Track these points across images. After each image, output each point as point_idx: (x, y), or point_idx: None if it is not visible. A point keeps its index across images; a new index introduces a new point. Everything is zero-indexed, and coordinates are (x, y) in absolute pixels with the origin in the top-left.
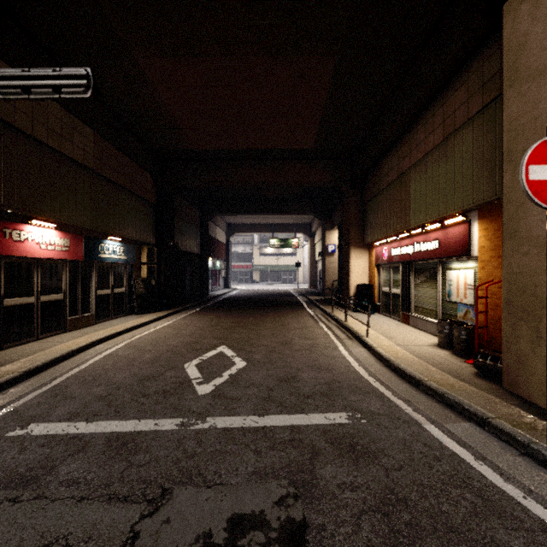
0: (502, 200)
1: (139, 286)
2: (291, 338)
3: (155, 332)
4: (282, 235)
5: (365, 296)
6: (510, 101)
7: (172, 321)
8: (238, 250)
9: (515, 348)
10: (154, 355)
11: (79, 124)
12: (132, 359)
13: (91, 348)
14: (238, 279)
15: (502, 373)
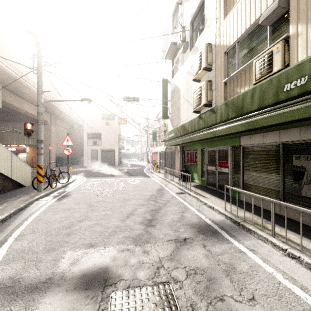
0: None
1: None
2: None
3: None
4: None
5: None
6: None
7: None
8: None
9: None
10: None
11: None
12: None
13: None
14: None
15: None
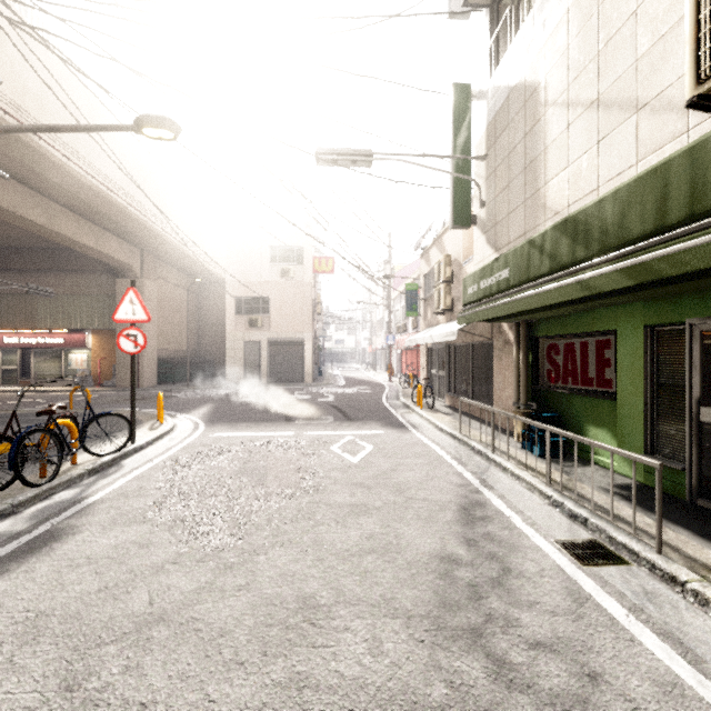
0: (116, 334)
1: None
2: None
3: None
4: None
5: None
6: None
7: None
8: None
9: (121, 376)
10: None
11: None
12: None
13: None
14: None
15: (116, 384)
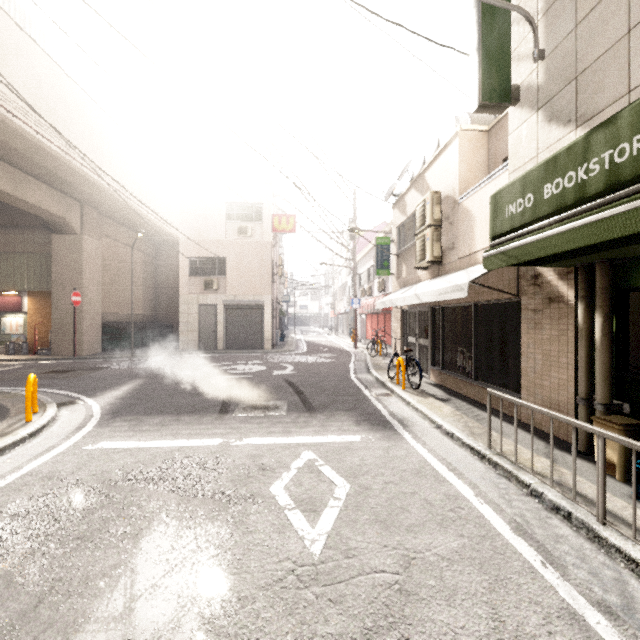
0: (52, 296)
1: None
2: None
3: None
4: None
5: None
6: (55, 267)
7: None
8: None
9: (57, 342)
10: None
11: None
12: None
13: None
14: None
15: (52, 352)
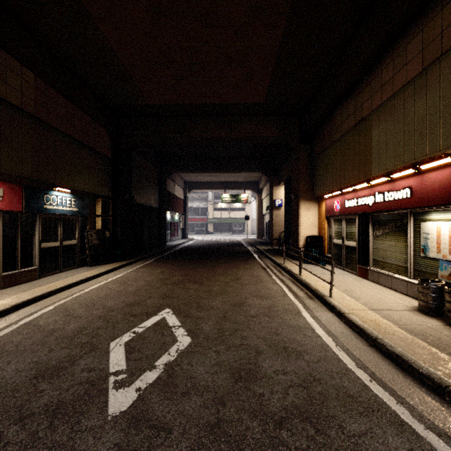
0: None
1: (93, 238)
2: (245, 297)
3: (98, 287)
4: (233, 192)
5: (315, 247)
6: None
7: (122, 274)
8: (195, 205)
9: None
10: (80, 325)
11: (15, 63)
12: (50, 331)
13: (12, 312)
14: (195, 230)
15: None
